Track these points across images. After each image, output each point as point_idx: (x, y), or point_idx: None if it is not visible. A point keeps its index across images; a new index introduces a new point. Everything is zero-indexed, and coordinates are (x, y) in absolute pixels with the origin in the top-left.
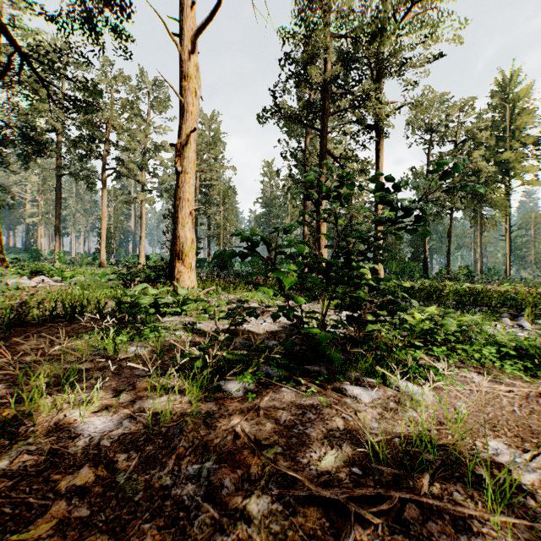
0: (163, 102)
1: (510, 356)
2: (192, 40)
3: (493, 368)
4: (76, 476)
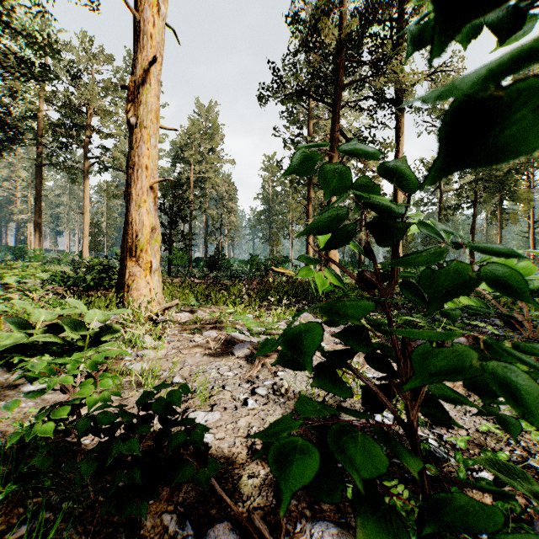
0: None
1: None
2: None
3: None
4: None
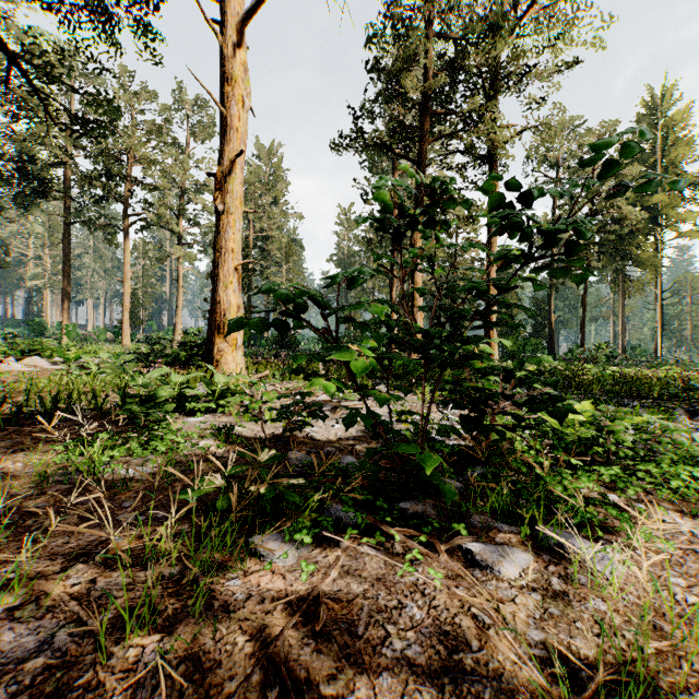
0: (206, 128)
1: None
2: (238, 30)
3: (698, 502)
4: None
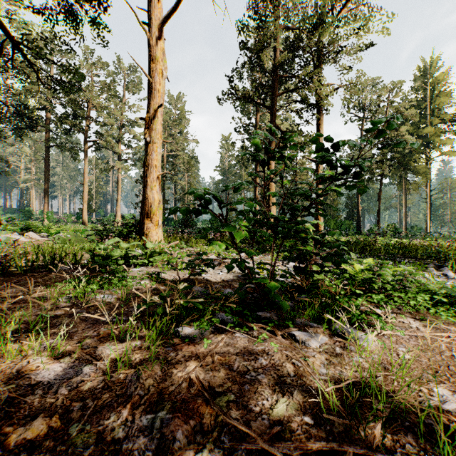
0: (136, 85)
1: (441, 302)
2: (159, 28)
3: (427, 313)
4: (28, 428)
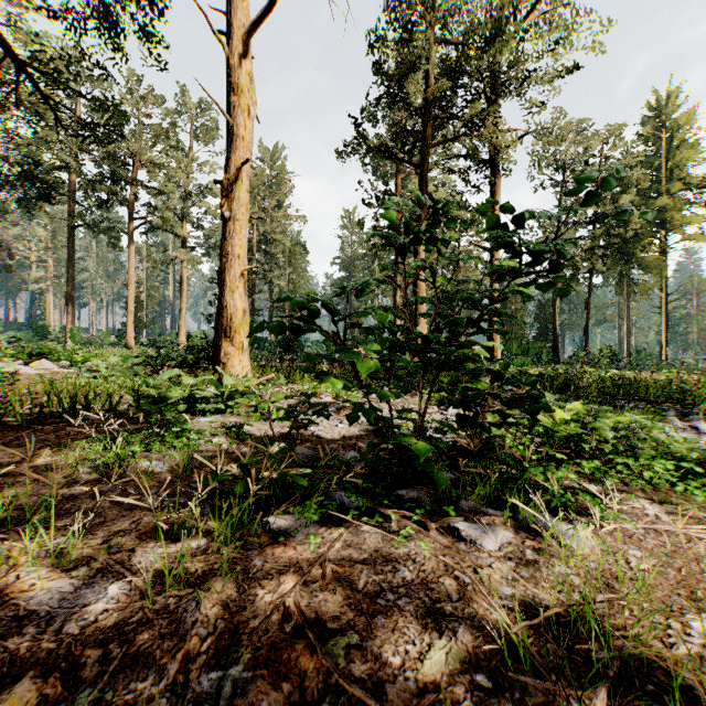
0: (210, 131)
1: (691, 473)
2: (244, 40)
3: (670, 492)
4: (6, 697)
